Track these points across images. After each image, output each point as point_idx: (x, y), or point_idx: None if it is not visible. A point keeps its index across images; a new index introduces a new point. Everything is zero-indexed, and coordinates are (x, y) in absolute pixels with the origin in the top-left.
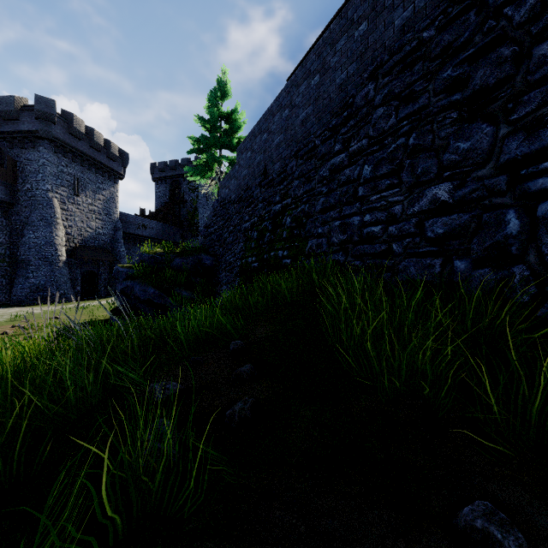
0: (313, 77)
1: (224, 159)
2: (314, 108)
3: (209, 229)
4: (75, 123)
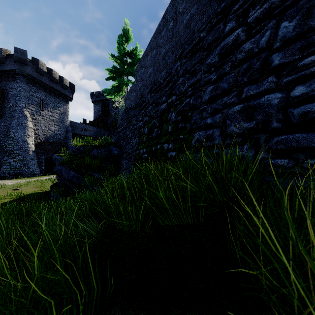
0: None
1: (130, 82)
2: (198, 5)
3: (118, 129)
4: (40, 65)
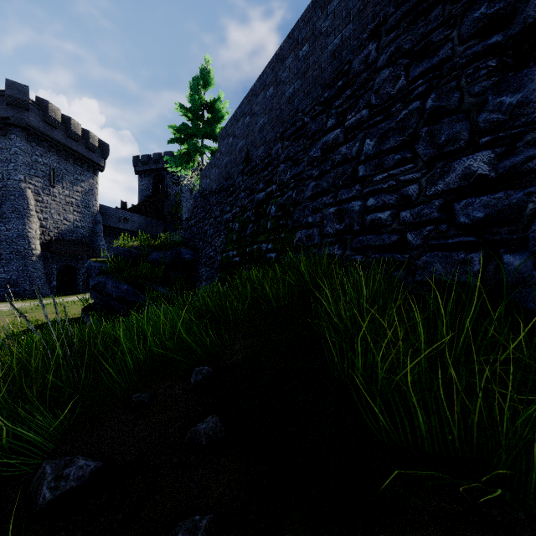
0: (301, 47)
1: (206, 149)
2: (302, 82)
3: (189, 222)
4: (51, 111)
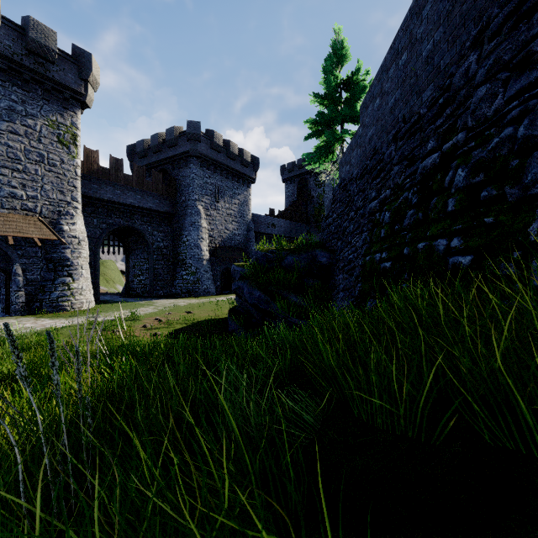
0: None
1: (347, 135)
2: None
3: (327, 220)
4: (215, 138)
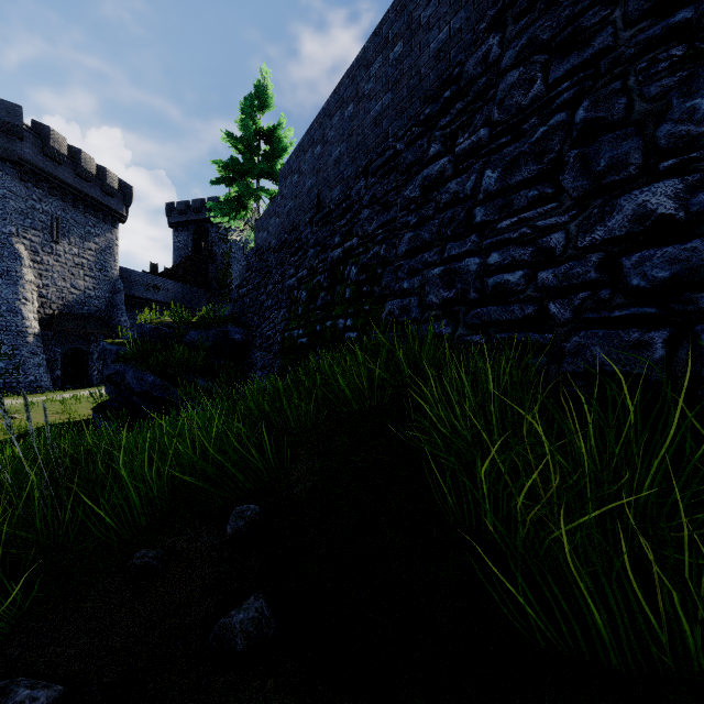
0: (393, 47)
1: (263, 193)
2: (394, 95)
3: (240, 290)
4: (53, 141)
